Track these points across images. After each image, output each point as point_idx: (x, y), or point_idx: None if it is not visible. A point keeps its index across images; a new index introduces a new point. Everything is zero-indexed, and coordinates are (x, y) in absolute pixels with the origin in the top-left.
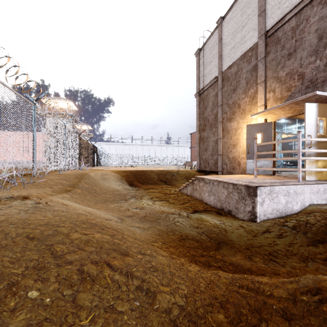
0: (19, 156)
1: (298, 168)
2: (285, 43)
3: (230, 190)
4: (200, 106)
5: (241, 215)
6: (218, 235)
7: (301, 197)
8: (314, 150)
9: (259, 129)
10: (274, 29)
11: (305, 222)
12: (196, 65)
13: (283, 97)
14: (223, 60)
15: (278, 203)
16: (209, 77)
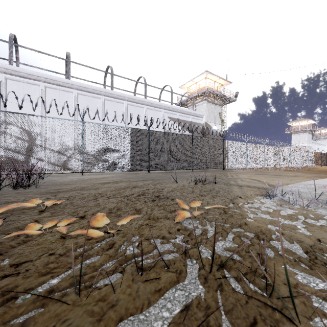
0: (297, 163)
1: None
2: None
3: None
4: None
5: None
6: None
7: None
8: None
9: None
10: None
11: None
12: None
13: None
14: None
15: None
16: None
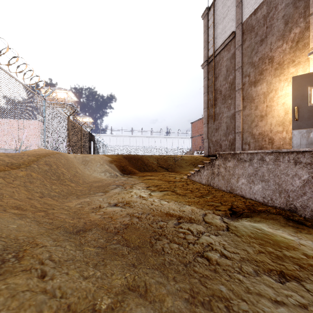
0: None
1: None
2: None
3: None
4: (209, 77)
5: None
6: None
7: None
8: None
9: None
10: None
11: None
12: (204, 29)
13: None
14: (243, 7)
15: None
16: (222, 38)
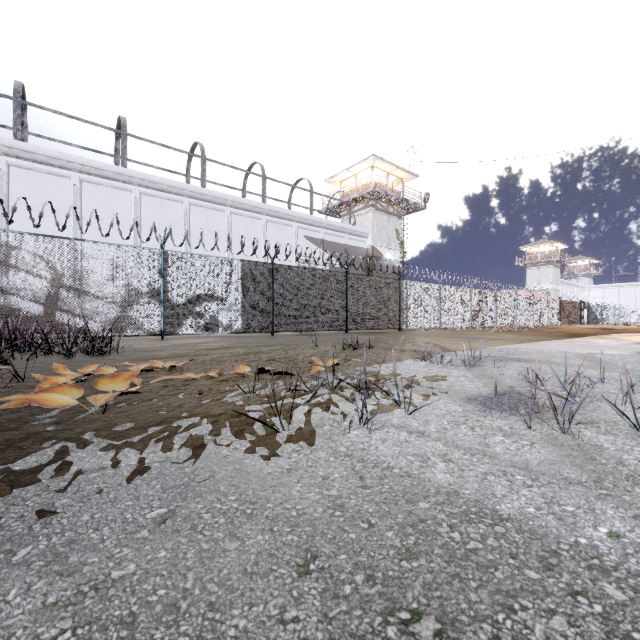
0: (528, 319)
1: None
2: None
3: None
4: None
5: None
6: None
7: None
8: None
9: None
10: None
11: None
12: None
13: None
14: None
15: None
16: None
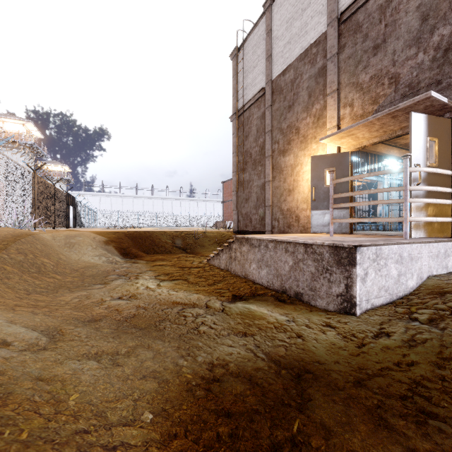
0: None
1: (405, 217)
2: (369, 31)
3: (299, 257)
4: (238, 134)
5: (322, 302)
6: (290, 352)
7: (418, 265)
8: (428, 187)
9: (330, 162)
10: (352, 10)
11: (450, 311)
12: (233, 72)
13: (366, 113)
14: (272, 62)
15: (388, 276)
16: (252, 90)
